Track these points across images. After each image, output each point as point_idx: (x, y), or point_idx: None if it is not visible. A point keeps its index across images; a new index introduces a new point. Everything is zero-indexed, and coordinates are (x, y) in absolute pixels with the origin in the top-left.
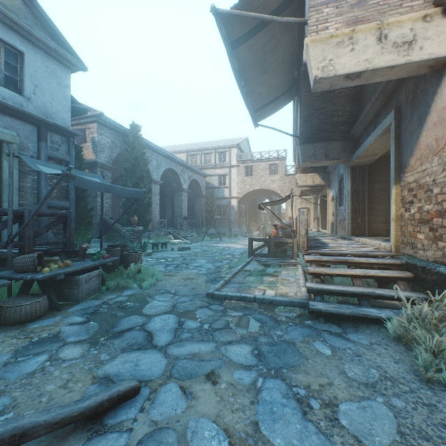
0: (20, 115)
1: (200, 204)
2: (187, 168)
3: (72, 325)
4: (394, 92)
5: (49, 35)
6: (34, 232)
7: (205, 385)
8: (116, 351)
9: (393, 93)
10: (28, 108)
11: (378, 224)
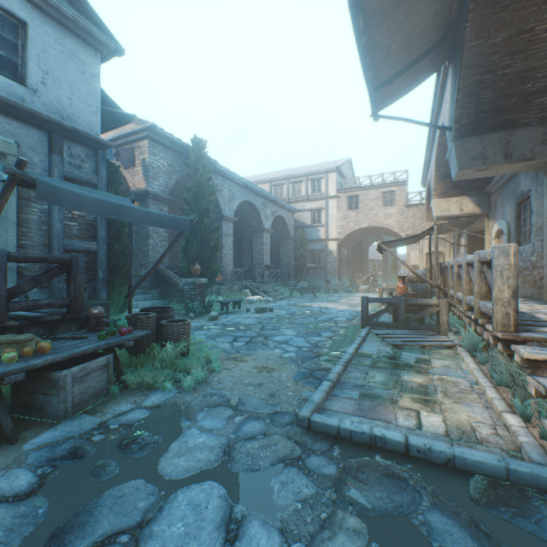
0: (19, 113)
1: (287, 249)
2: (270, 201)
3: None
4: None
5: (67, 1)
6: (9, 288)
7: None
8: None
9: None
10: (34, 104)
11: None
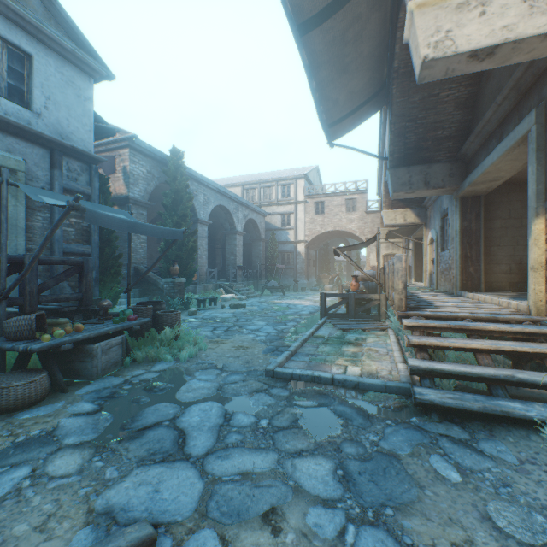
0: (27, 135)
1: (258, 250)
2: (242, 205)
3: (77, 416)
4: (535, 85)
5: (65, 34)
6: (38, 285)
7: (260, 534)
8: (130, 464)
9: (532, 86)
10: (38, 126)
11: (498, 274)
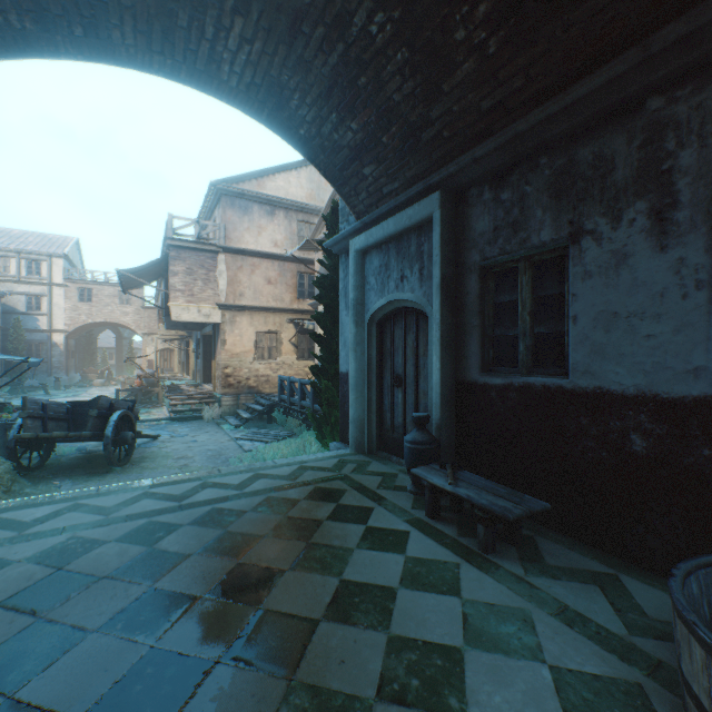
0: None
1: None
2: None
3: None
4: None
5: None
6: None
7: None
8: None
9: None
10: None
11: None
